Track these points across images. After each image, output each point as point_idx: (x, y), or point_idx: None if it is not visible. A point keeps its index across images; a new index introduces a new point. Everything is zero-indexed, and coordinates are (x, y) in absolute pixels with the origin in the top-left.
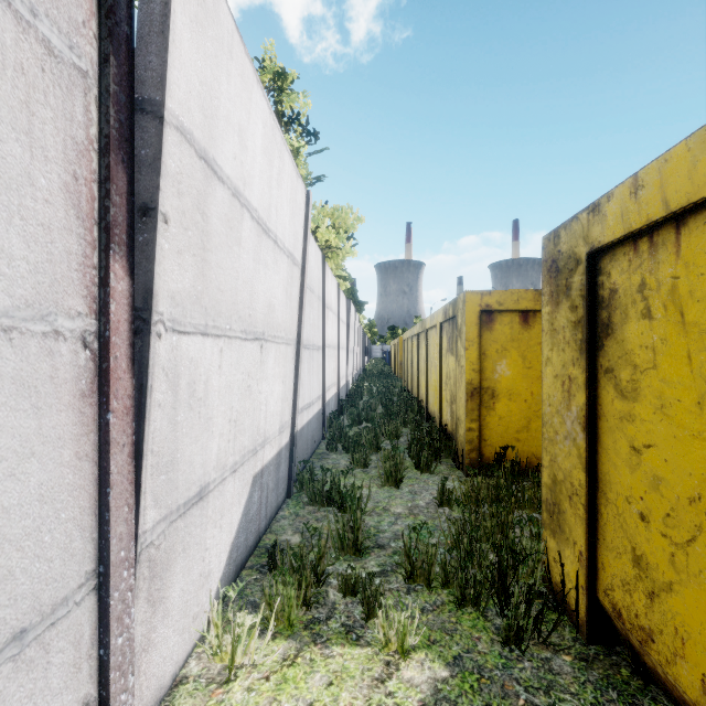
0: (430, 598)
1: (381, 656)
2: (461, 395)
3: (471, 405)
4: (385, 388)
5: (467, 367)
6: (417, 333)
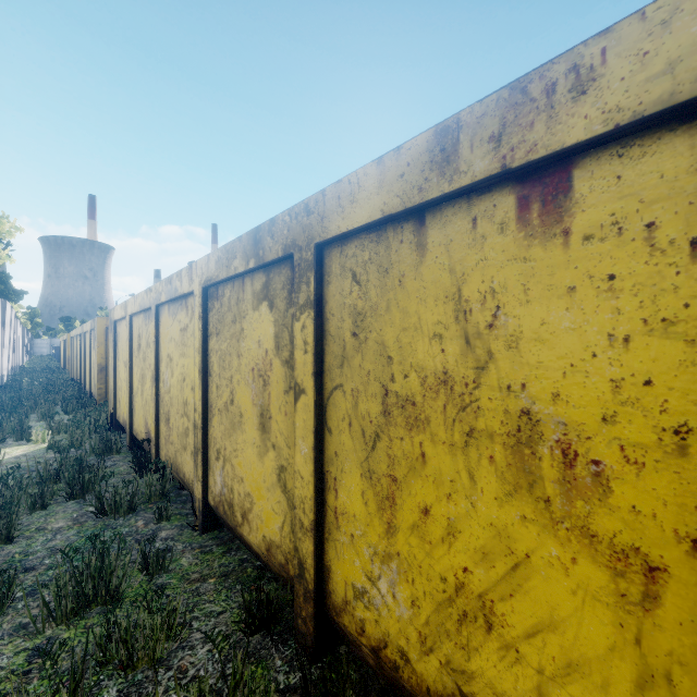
0: (59, 436)
1: (35, 445)
2: (96, 371)
3: (101, 376)
4: (49, 380)
5: (98, 357)
6: (80, 334)
